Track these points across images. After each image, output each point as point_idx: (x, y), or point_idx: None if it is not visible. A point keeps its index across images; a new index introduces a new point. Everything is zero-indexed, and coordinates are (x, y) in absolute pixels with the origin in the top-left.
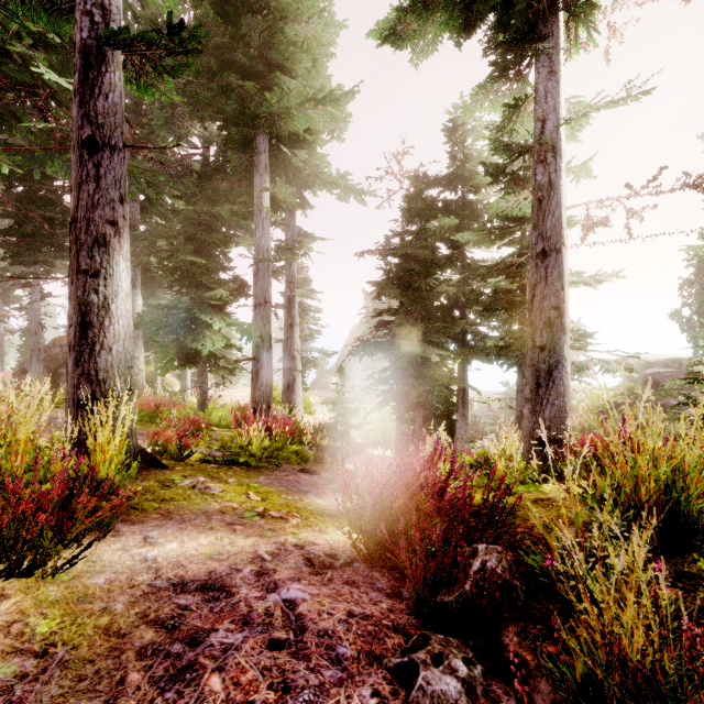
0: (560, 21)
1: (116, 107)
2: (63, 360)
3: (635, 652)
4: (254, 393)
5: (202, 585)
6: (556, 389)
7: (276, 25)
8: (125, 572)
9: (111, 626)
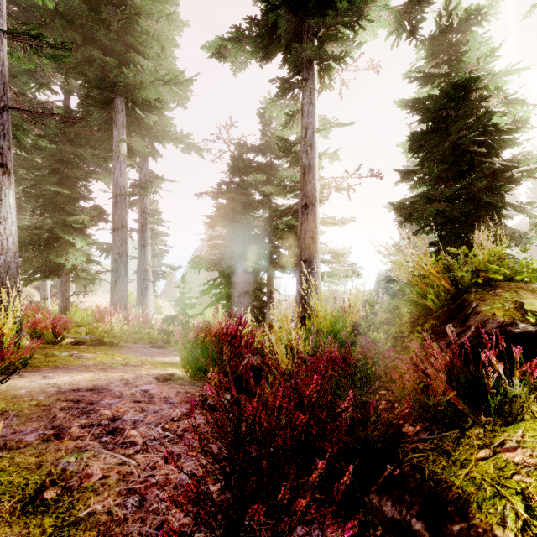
0: (315, 70)
1: (2, 78)
2: None
3: (284, 364)
4: (113, 297)
5: (91, 388)
6: (312, 285)
7: (132, 17)
8: (37, 388)
9: (39, 403)
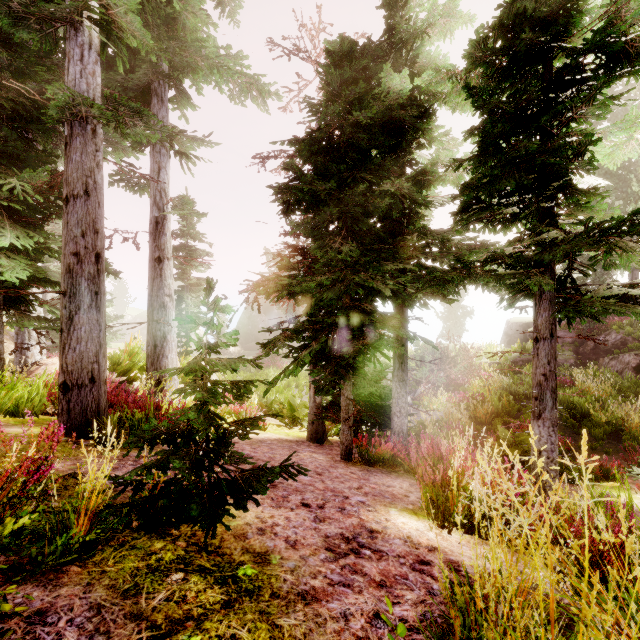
0: None
1: None
2: None
3: None
4: (64, 355)
5: None
6: None
7: None
8: None
9: None
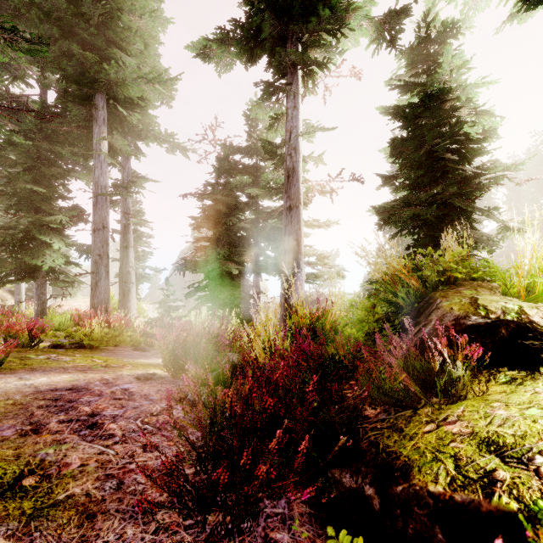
0: (299, 75)
1: None
2: None
3: (261, 359)
4: (93, 300)
5: (70, 388)
6: (296, 287)
7: (113, 12)
8: (13, 389)
9: (16, 402)
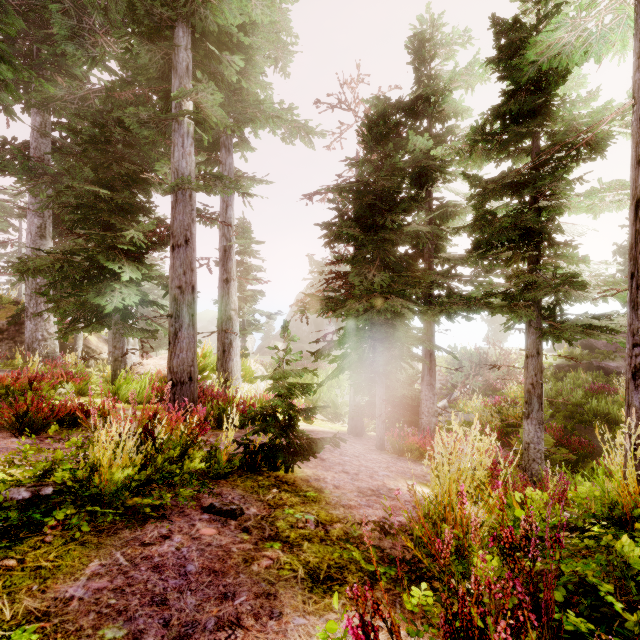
0: None
1: None
2: None
3: None
4: (171, 360)
5: None
6: None
7: None
8: None
9: None
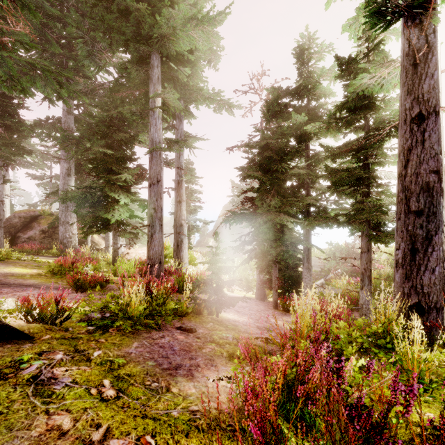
0: None
1: None
2: (20, 227)
3: None
4: (149, 252)
5: None
6: (435, 255)
7: None
8: None
9: None
